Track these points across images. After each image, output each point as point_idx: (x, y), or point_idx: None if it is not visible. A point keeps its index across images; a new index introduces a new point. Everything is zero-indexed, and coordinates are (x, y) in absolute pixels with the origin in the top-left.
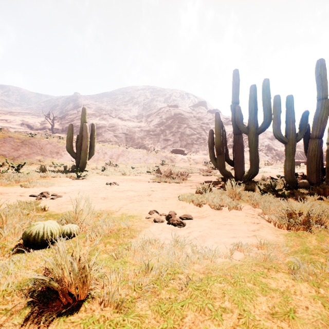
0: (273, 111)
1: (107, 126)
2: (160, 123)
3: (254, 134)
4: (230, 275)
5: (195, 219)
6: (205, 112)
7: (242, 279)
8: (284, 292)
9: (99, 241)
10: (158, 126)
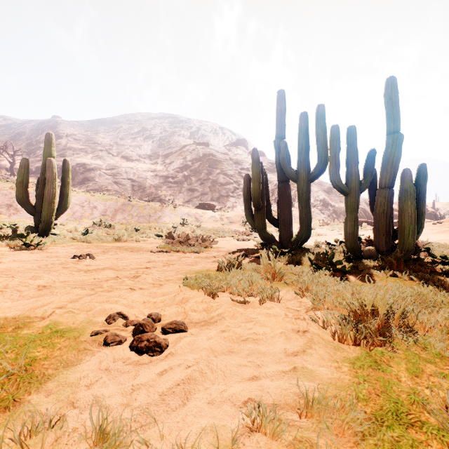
0: (329, 148)
1: (103, 168)
2: (183, 166)
3: (305, 182)
4: None
5: (192, 329)
6: (245, 154)
7: None
8: None
9: None
10: (180, 171)
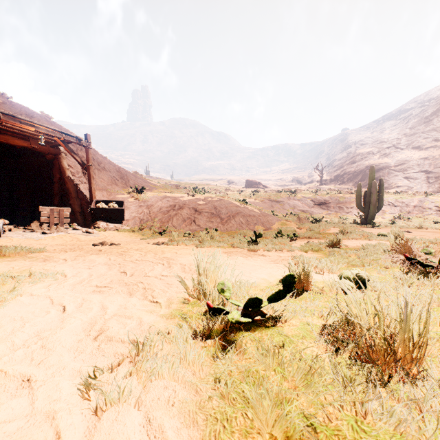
0: None
1: (391, 166)
2: None
3: None
4: None
5: None
6: None
7: None
8: None
9: None
10: None
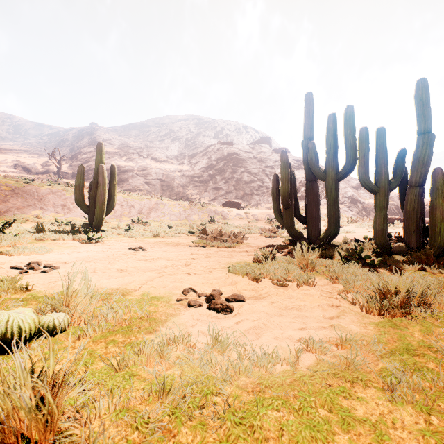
0: (358, 149)
1: (135, 170)
2: (209, 165)
3: (333, 181)
4: (293, 396)
5: (248, 301)
6: (269, 151)
7: (312, 403)
8: (376, 424)
9: (99, 340)
10: (206, 170)
